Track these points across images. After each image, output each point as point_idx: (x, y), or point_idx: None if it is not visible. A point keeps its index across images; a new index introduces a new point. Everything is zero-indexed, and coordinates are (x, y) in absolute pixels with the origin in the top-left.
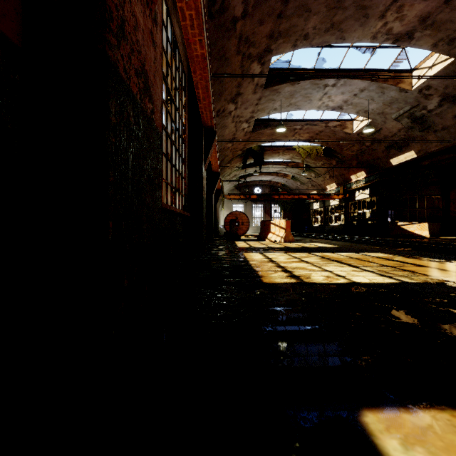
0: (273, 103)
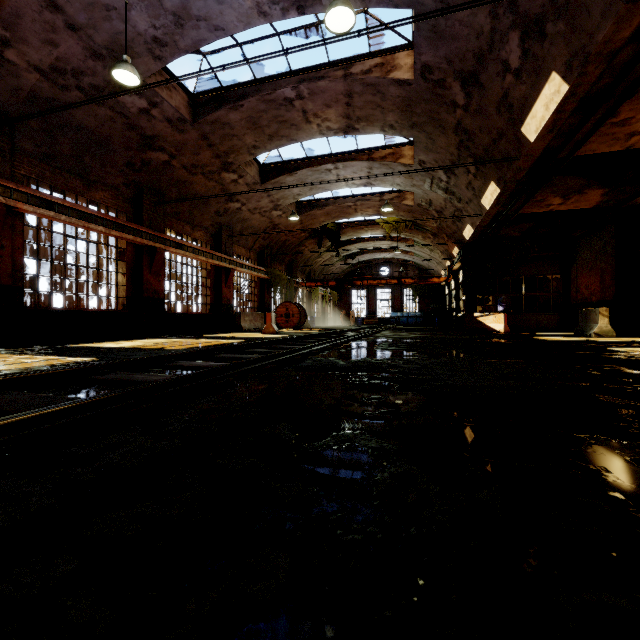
0: (289, 191)
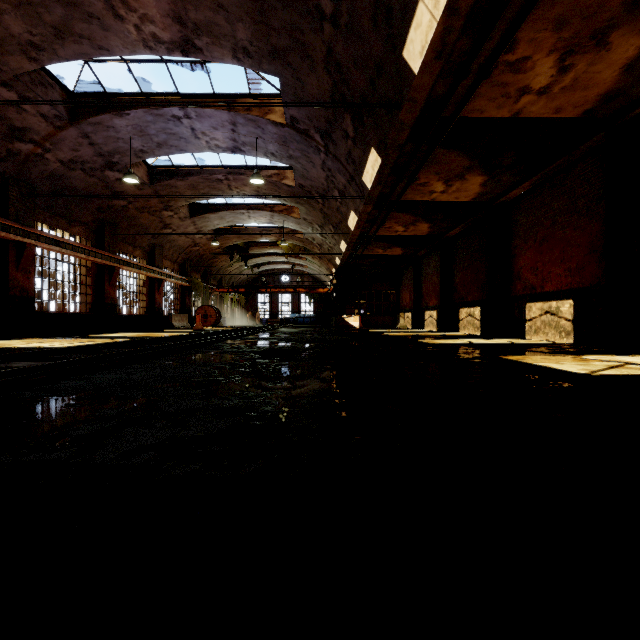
0: (211, 222)
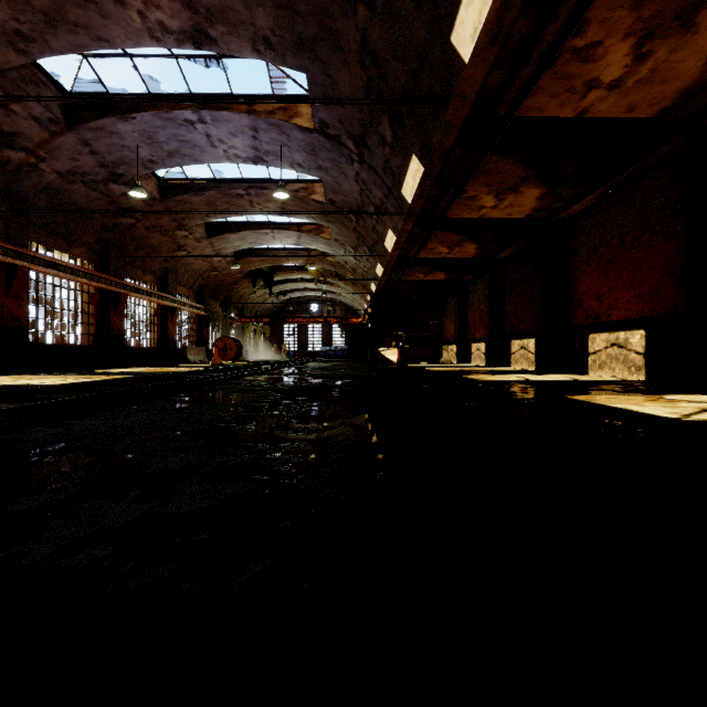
0: (231, 244)
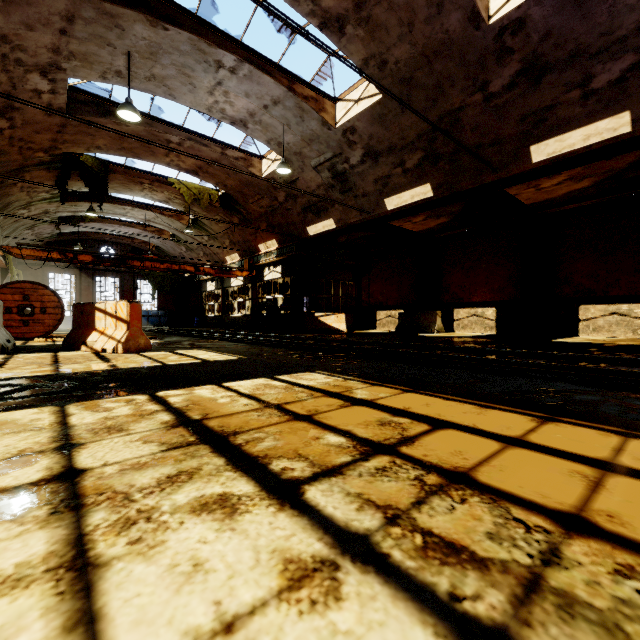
0: (111, 53)
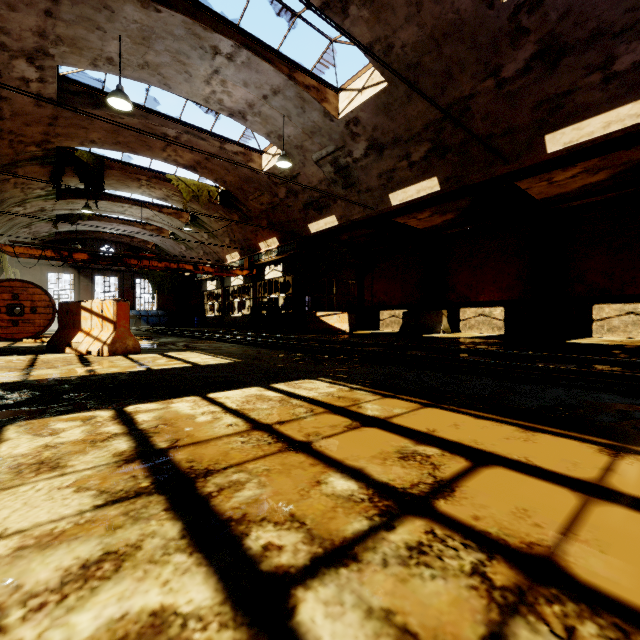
0: (101, 38)
